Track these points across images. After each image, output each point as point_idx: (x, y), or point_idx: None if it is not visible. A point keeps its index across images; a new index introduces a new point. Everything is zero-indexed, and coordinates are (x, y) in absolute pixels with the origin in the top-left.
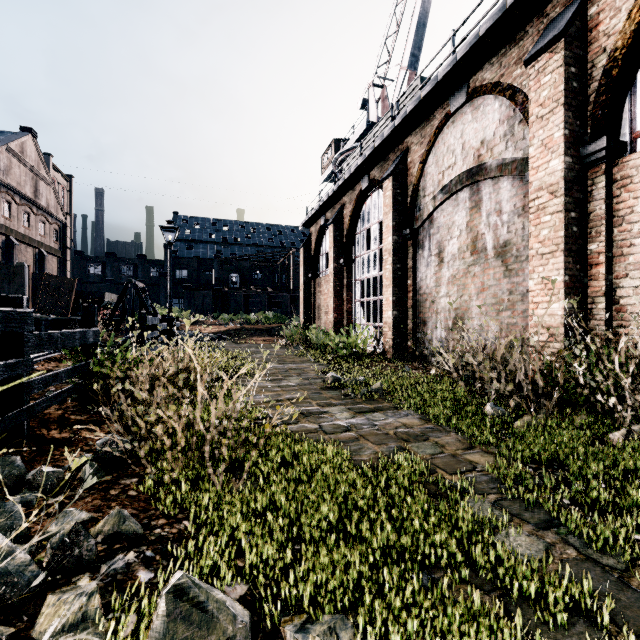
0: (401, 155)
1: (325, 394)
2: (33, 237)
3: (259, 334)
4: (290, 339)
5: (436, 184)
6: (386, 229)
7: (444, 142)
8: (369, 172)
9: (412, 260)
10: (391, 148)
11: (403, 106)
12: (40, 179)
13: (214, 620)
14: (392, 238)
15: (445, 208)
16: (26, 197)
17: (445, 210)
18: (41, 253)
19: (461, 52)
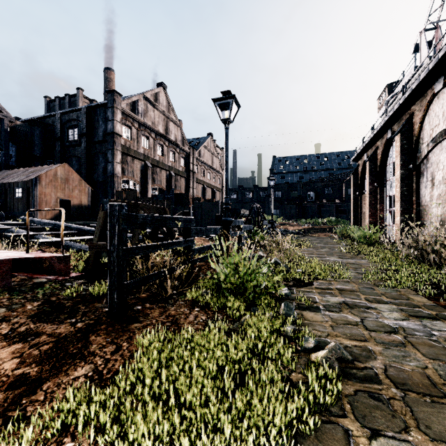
0: (407, 119)
1: (334, 254)
2: (211, 184)
3: (322, 231)
4: (339, 234)
5: (428, 136)
6: (396, 166)
7: (433, 110)
8: (391, 127)
9: (415, 184)
10: (403, 113)
11: (408, 88)
12: (214, 156)
13: (280, 263)
14: (399, 172)
15: (435, 151)
16: (209, 166)
17: (435, 152)
18: (214, 191)
19: (430, 66)
